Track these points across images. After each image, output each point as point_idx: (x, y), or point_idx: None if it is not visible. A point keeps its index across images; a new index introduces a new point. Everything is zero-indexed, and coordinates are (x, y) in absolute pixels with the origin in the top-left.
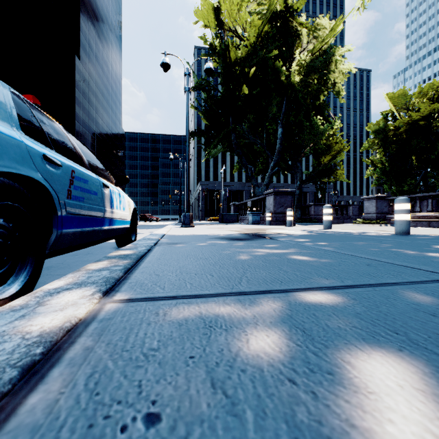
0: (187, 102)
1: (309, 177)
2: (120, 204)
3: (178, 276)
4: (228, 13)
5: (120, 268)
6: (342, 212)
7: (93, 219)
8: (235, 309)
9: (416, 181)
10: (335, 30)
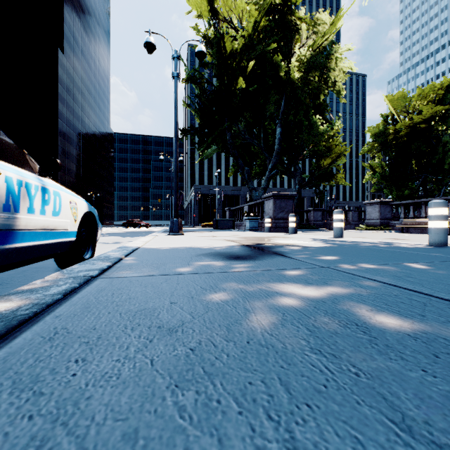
0: (175, 90)
1: (308, 180)
2: (44, 204)
3: None
4: (223, 1)
5: None
6: None
7: None
8: None
9: (416, 186)
10: (336, 25)
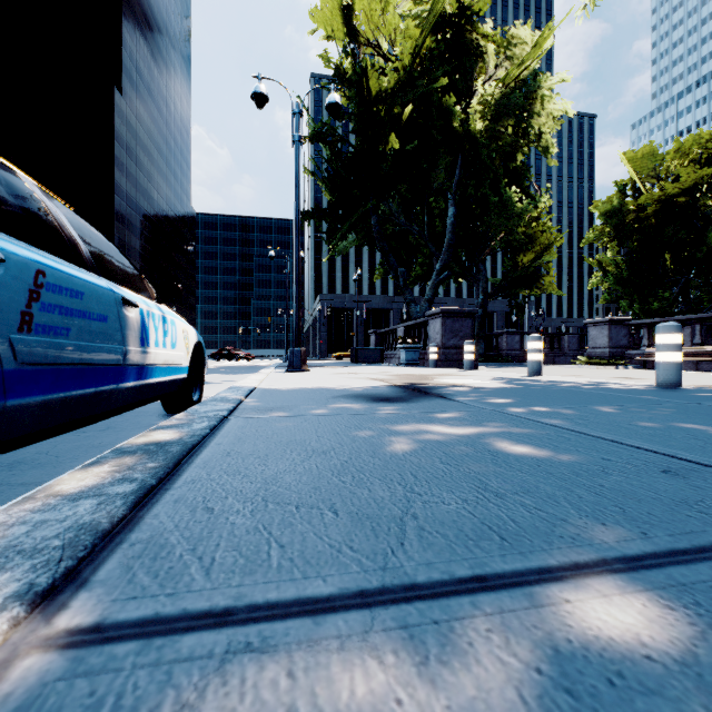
0: (297, 160)
1: (498, 287)
2: (165, 336)
3: (254, 516)
4: (366, 16)
5: (128, 489)
6: (552, 346)
7: (96, 371)
8: (400, 686)
9: (671, 295)
10: (541, 46)
